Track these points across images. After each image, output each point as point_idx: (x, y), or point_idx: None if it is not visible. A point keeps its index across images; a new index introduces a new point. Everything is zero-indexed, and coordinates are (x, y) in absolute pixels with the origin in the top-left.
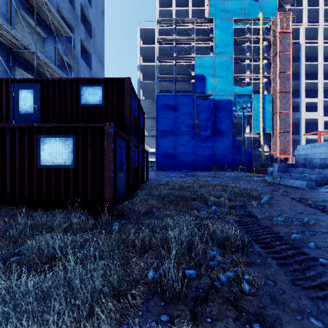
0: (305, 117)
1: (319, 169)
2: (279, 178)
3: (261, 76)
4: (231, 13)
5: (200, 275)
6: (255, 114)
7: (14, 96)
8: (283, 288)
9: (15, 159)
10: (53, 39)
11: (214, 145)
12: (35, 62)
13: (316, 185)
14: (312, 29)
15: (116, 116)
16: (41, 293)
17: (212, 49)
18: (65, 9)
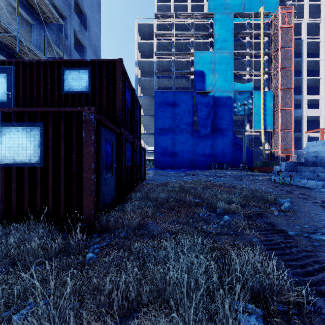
0: (307, 114)
1: None
2: (289, 178)
3: (262, 72)
4: (231, 8)
5: None
6: (256, 111)
7: None
8: None
9: None
10: (42, 27)
11: (214, 143)
12: (16, 48)
13: None
14: (314, 25)
15: (105, 105)
16: None
17: (212, 45)
18: None
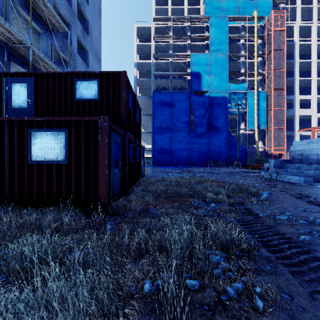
0: (299, 113)
1: (316, 165)
2: (276, 174)
3: (256, 73)
4: (226, 11)
5: (203, 287)
6: (250, 111)
7: (7, 90)
8: (302, 304)
9: (5, 154)
10: (49, 35)
11: (210, 142)
12: (30, 57)
13: (314, 181)
14: (306, 28)
15: (112, 111)
16: (12, 317)
17: (208, 47)
18: (62, 6)
